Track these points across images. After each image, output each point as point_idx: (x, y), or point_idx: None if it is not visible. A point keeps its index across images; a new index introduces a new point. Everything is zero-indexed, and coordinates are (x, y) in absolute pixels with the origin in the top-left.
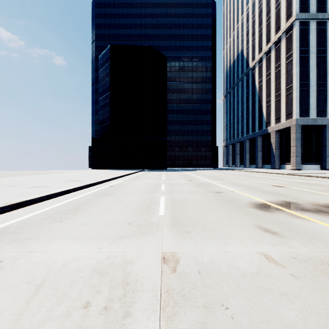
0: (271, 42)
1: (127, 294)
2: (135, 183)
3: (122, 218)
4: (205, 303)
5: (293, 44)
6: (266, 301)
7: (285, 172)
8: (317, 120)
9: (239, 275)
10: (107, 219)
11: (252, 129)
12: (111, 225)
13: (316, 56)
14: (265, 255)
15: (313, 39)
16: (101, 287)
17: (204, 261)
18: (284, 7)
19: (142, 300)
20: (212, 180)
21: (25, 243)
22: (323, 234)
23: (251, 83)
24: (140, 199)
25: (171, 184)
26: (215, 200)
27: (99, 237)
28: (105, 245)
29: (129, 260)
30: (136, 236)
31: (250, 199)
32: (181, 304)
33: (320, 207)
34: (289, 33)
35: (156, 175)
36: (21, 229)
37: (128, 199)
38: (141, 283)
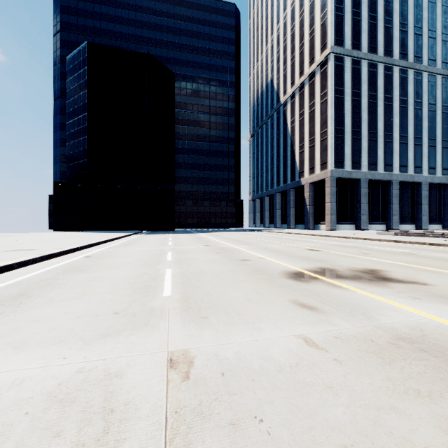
0: (304, 75)
1: (110, 428)
2: (127, 251)
3: (104, 305)
4: (232, 419)
5: (328, 81)
6: (309, 400)
7: (320, 233)
8: (352, 173)
9: (275, 370)
10: (78, 308)
11: (284, 180)
12: (86, 318)
13: (351, 99)
14: (304, 338)
15: (348, 79)
16: (64, 425)
17: (229, 357)
18: (318, 36)
19: (135, 434)
20: (235, 244)
21: None
22: (364, 304)
23: (283, 122)
24: (135, 274)
25: (181, 251)
26: (240, 271)
27: (64, 340)
28: (73, 352)
29: (116, 372)
30: (128, 331)
31: (283, 267)
32: (198, 427)
33: (358, 273)
34: (324, 67)
35: (158, 239)
36: None
37: (115, 275)
38: (134, 406)
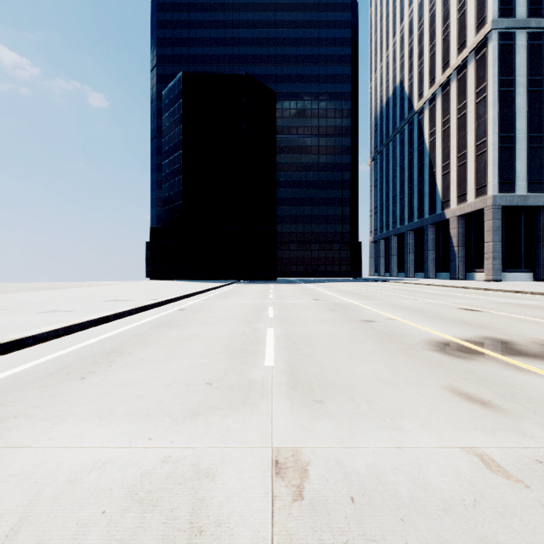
0: (450, 67)
1: None
2: (222, 305)
3: (196, 371)
4: None
5: (488, 70)
6: None
7: (476, 285)
8: (529, 198)
9: (437, 508)
10: (168, 373)
11: (419, 214)
12: (176, 386)
13: (526, 90)
14: (480, 455)
15: (521, 62)
16: (142, 541)
17: (359, 470)
18: (472, 10)
19: None
20: (353, 298)
21: (4, 427)
22: None
23: (417, 136)
24: (231, 333)
25: (284, 306)
26: (363, 336)
27: (151, 414)
28: (159, 431)
29: (206, 469)
30: (223, 410)
31: (425, 334)
32: None
33: None
34: (481, 52)
35: (258, 290)
36: (5, 395)
37: (209, 333)
38: (228, 530)
